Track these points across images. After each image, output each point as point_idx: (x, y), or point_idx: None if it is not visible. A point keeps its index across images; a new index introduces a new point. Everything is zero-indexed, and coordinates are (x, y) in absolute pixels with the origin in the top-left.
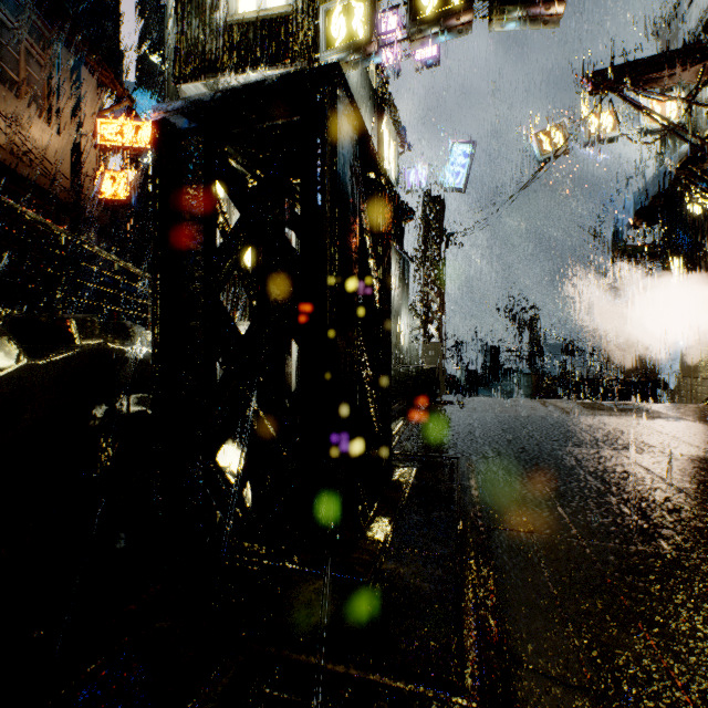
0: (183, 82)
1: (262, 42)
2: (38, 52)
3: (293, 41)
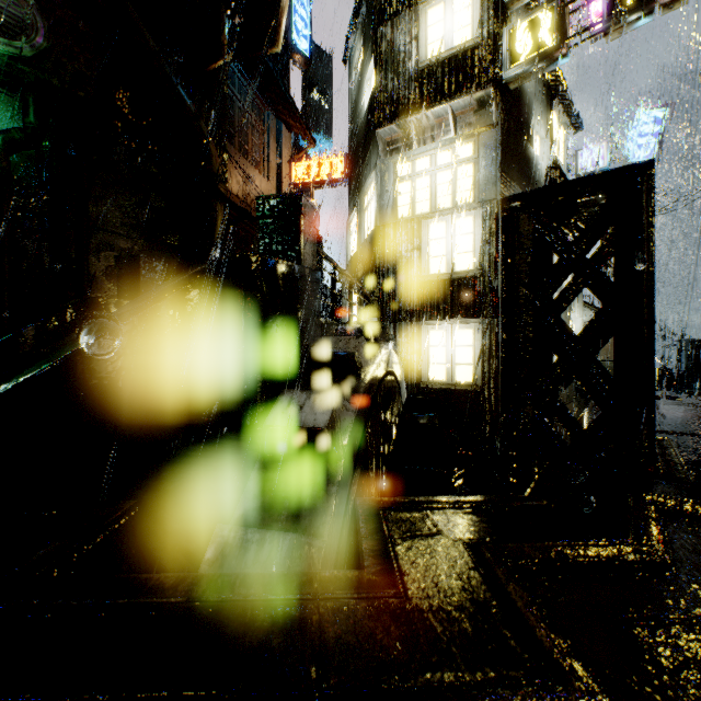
0: (380, 127)
1: (449, 77)
2: (257, 124)
3: (479, 69)
